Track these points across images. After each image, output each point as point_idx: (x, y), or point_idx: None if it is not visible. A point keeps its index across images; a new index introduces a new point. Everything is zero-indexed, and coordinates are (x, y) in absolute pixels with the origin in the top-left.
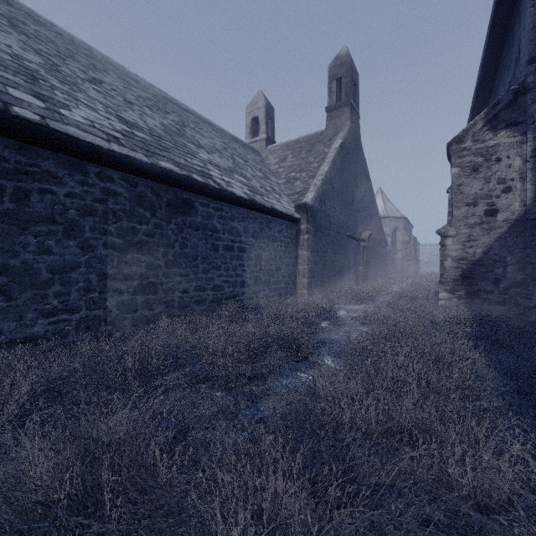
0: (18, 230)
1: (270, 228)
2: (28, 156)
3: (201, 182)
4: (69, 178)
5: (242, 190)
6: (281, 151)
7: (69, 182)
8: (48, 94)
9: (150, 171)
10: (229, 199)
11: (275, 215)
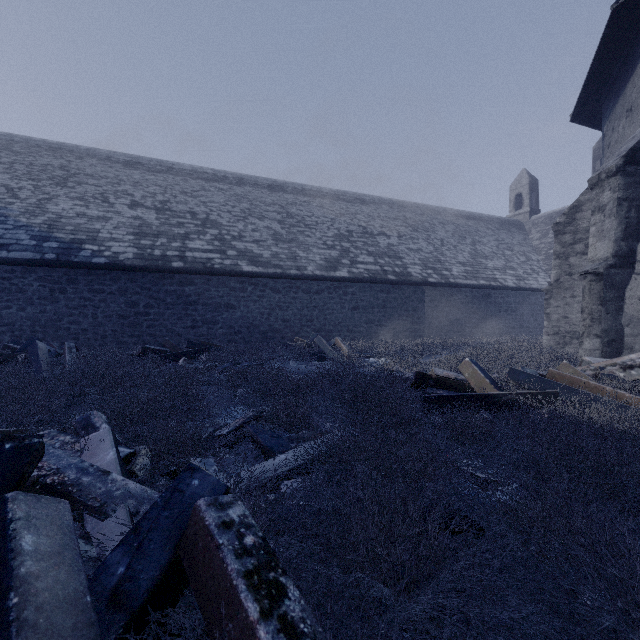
0: (449, 310)
1: (529, 298)
2: (451, 291)
3: (494, 285)
4: (458, 294)
5: (512, 282)
6: (544, 224)
7: (458, 295)
8: (446, 266)
9: (478, 287)
10: (506, 289)
11: (533, 291)
